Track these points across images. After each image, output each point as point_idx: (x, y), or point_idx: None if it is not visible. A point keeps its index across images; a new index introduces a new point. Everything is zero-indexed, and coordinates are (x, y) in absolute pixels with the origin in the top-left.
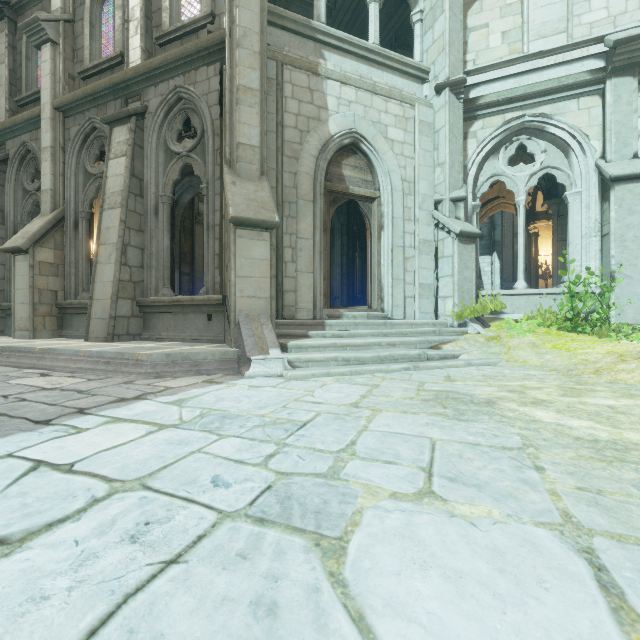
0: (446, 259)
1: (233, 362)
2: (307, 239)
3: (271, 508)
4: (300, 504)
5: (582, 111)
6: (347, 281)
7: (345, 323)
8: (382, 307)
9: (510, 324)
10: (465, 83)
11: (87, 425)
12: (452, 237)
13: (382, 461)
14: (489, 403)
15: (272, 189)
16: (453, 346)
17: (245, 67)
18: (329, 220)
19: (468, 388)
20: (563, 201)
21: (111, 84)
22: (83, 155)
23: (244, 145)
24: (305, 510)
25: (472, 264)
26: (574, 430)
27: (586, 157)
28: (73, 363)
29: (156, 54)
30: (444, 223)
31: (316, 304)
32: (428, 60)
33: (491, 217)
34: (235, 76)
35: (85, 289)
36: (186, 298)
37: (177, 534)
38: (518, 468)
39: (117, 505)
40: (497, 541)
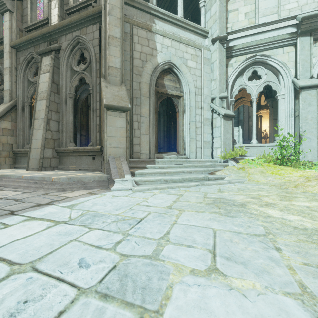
0: (217, 128)
1: (105, 182)
2: (146, 117)
3: (113, 285)
4: (132, 281)
5: (285, 54)
6: (167, 139)
7: (165, 161)
8: (184, 152)
9: (249, 161)
10: (227, 38)
11: (12, 222)
12: (220, 117)
13: (185, 245)
14: (243, 205)
15: (127, 90)
16: (221, 173)
17: (112, 26)
18: (157, 107)
19: (230, 196)
20: (274, 100)
21: (41, 34)
22: (27, 72)
23: (112, 67)
24: (135, 286)
25: (230, 131)
26: (292, 222)
27: (287, 77)
28: (17, 183)
29: (66, 19)
30: (216, 110)
31: (150, 151)
32: (208, 26)
33: (238, 108)
34: (107, 30)
35: (28, 143)
36: (81, 148)
37: (44, 311)
38: (265, 249)
39: (10, 285)
40: (262, 311)
